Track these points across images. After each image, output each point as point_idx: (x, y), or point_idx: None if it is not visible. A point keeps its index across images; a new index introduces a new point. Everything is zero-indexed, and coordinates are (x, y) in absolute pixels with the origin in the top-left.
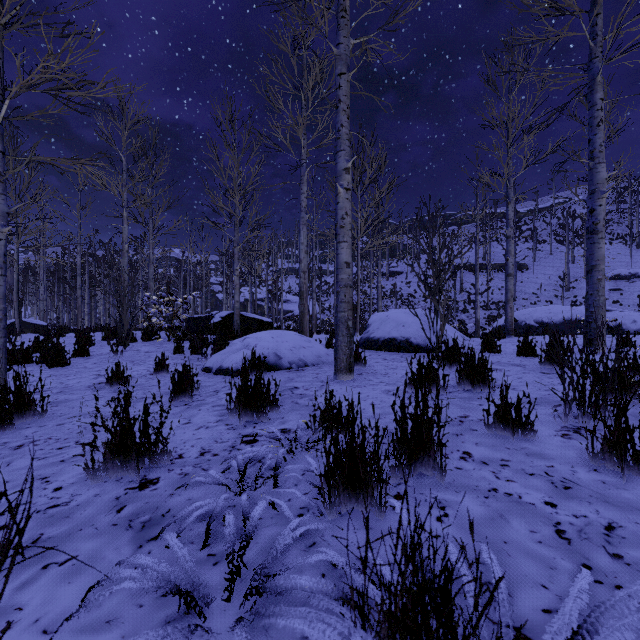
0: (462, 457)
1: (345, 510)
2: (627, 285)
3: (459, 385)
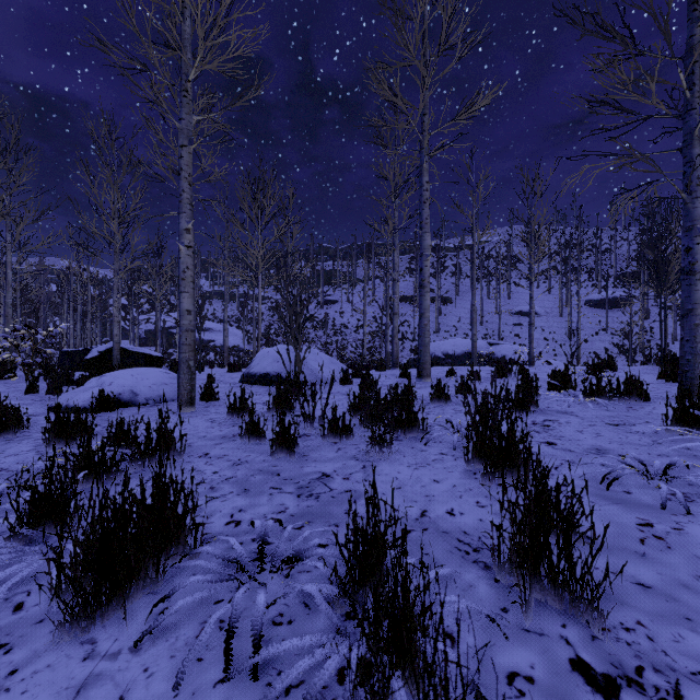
0: (200, 456)
1: (82, 488)
2: (527, 320)
3: (269, 411)
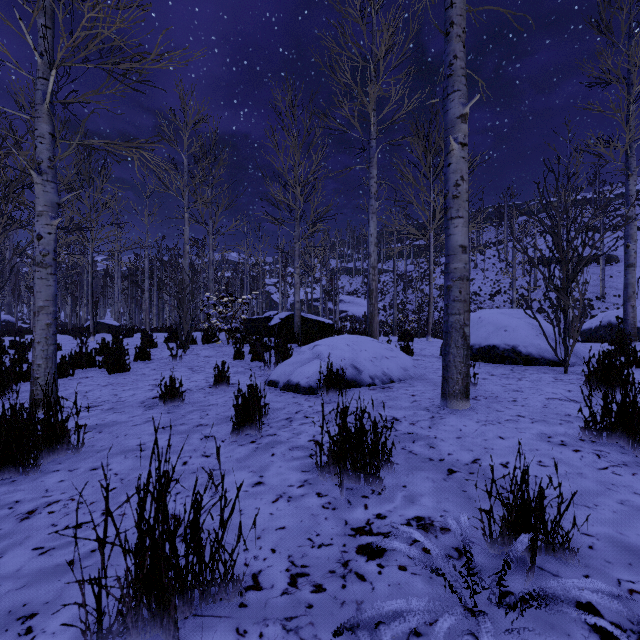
0: None
1: None
2: None
3: None
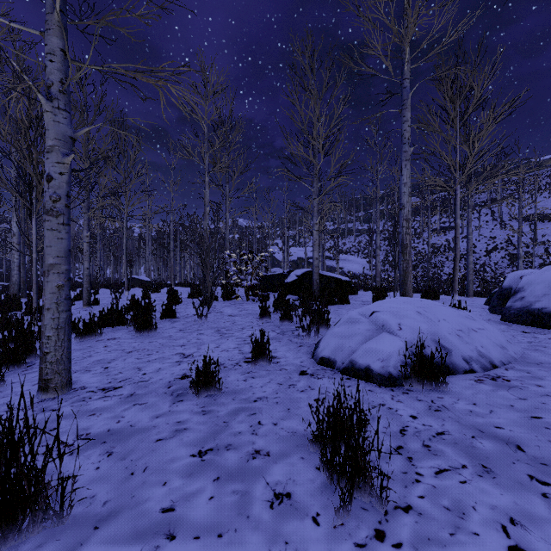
0: None
1: None
2: None
3: None
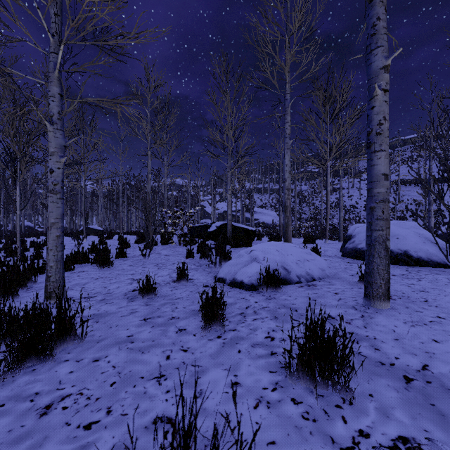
0: None
1: None
2: None
3: None
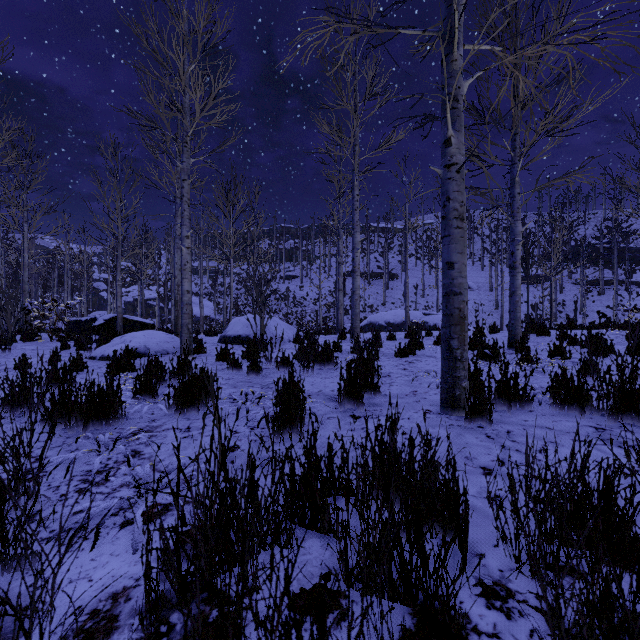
0: None
1: None
2: None
3: (243, 358)
